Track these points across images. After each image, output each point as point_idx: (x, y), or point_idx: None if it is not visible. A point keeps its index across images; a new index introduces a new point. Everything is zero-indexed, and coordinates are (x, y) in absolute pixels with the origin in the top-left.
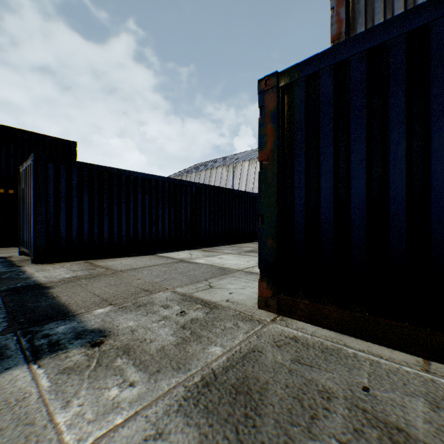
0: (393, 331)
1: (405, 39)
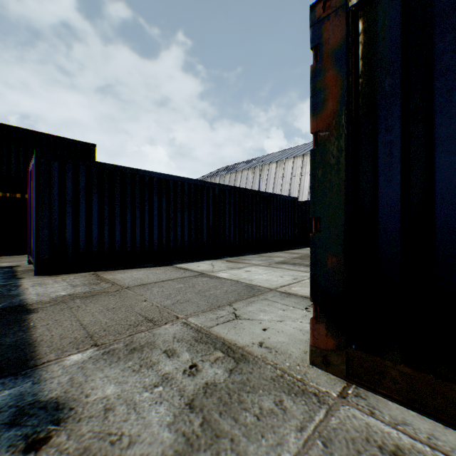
0: None
1: None
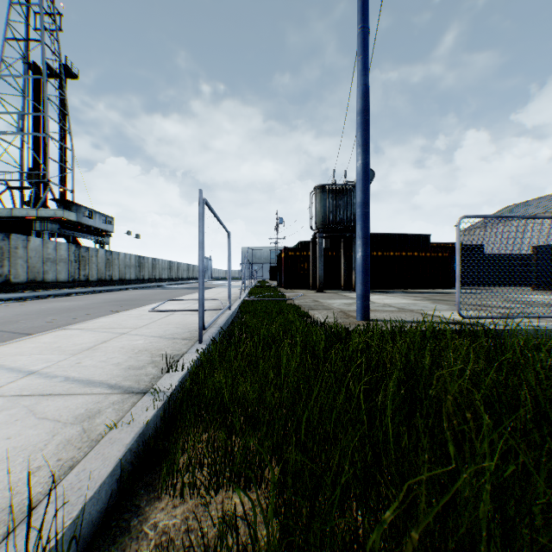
0: None
1: None
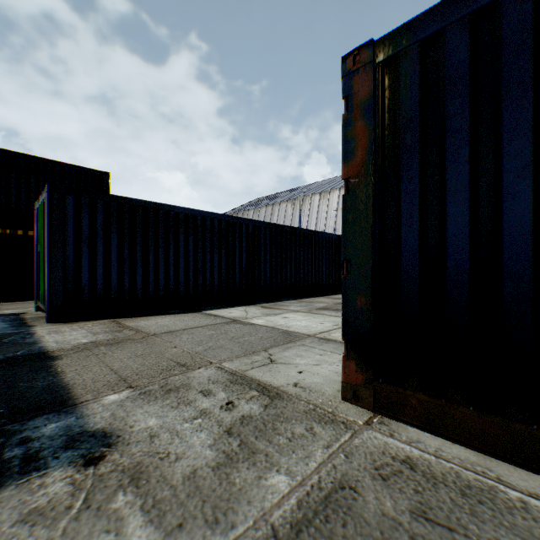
0: None
1: None
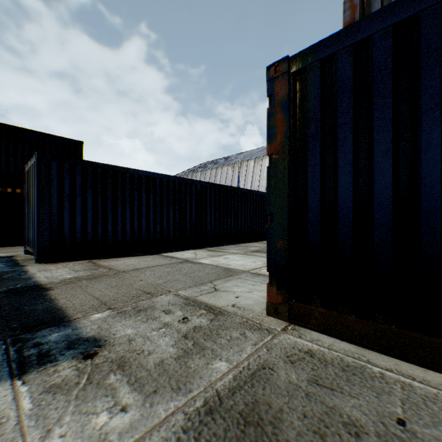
0: (425, 347)
1: (440, 9)
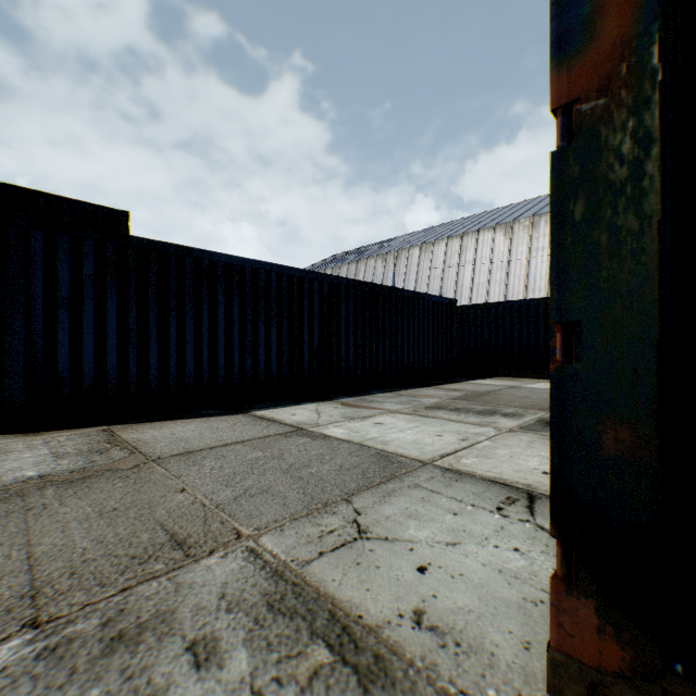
0: None
1: None
